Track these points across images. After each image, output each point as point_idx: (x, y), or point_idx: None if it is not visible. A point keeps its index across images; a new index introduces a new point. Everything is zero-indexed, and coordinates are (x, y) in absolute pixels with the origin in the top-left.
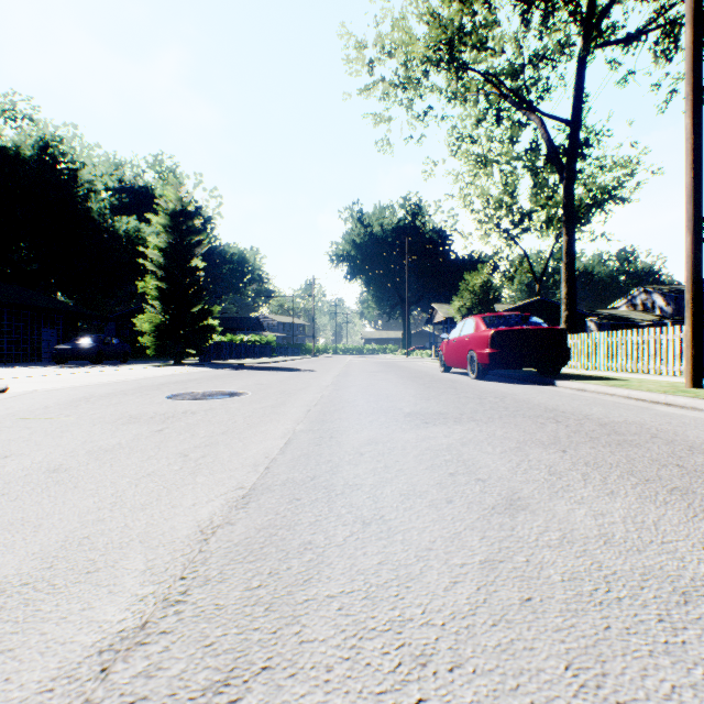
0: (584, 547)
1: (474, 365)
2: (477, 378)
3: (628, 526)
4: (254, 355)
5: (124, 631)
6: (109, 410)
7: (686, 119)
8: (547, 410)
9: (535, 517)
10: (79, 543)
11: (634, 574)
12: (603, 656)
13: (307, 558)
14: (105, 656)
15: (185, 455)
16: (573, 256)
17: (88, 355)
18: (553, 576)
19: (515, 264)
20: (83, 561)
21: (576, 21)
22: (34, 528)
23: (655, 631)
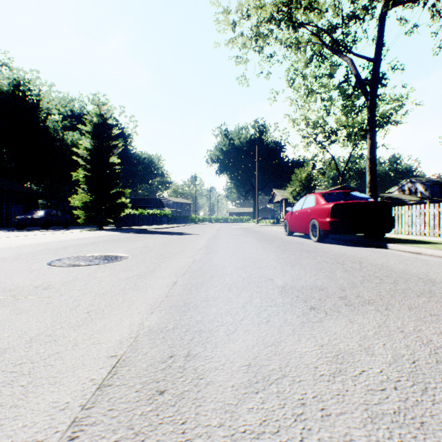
0: None
1: (316, 231)
2: (318, 241)
3: None
4: (156, 223)
5: None
6: None
7: None
8: (427, 282)
9: None
10: None
11: None
12: None
13: None
14: None
15: None
16: (375, 154)
17: (38, 223)
18: None
19: (326, 164)
20: None
21: None
22: None
23: None
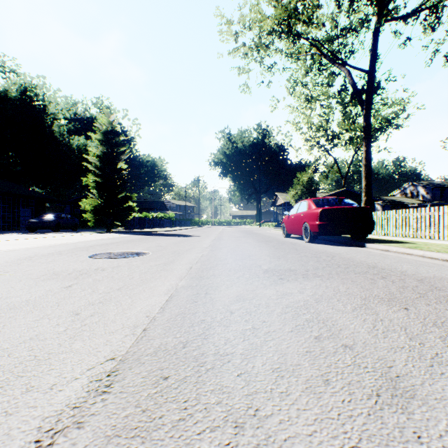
0: None
1: (307, 233)
2: (310, 242)
3: None
4: (160, 226)
5: None
6: (40, 267)
7: None
8: (370, 267)
9: (433, 413)
10: None
11: None
12: None
13: None
14: None
15: (76, 314)
16: (370, 161)
17: (50, 226)
18: None
19: (329, 167)
20: None
21: (373, 4)
22: None
23: None
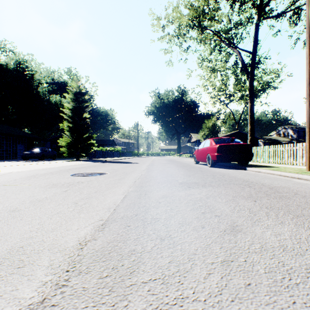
0: (273, 253)
1: (210, 161)
2: (211, 166)
3: (293, 241)
4: (111, 156)
5: (32, 305)
6: (43, 181)
7: (306, 49)
8: (244, 181)
9: (246, 236)
10: (17, 250)
11: (302, 269)
12: None
13: (132, 259)
14: None
15: (76, 203)
16: (253, 112)
17: (37, 156)
18: (260, 270)
19: (227, 116)
20: (17, 261)
21: (255, 7)
22: None
23: None
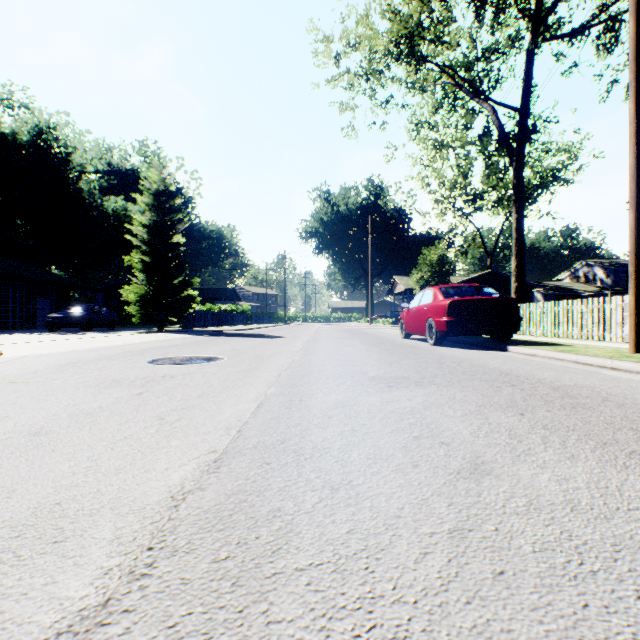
0: (552, 514)
1: (432, 332)
2: (435, 344)
3: (593, 492)
4: (231, 323)
5: (85, 610)
6: (93, 374)
7: (630, 104)
8: (502, 374)
9: (500, 482)
10: (50, 510)
11: (605, 544)
12: (585, 639)
13: (276, 526)
14: (62, 639)
15: (161, 419)
16: (522, 232)
17: (79, 323)
18: (524, 547)
19: (468, 240)
20: (51, 530)
21: (525, 17)
22: (7, 494)
23: (635, 610)
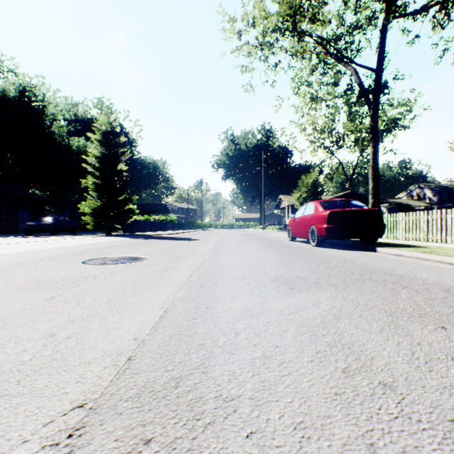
0: None
1: (314, 236)
2: (317, 246)
3: None
4: (162, 229)
5: None
6: (26, 275)
7: None
8: (387, 274)
9: None
10: None
11: None
12: None
13: None
14: None
15: (50, 335)
16: (377, 162)
17: (48, 229)
18: None
19: (333, 169)
20: None
21: (380, 0)
22: None
23: None
